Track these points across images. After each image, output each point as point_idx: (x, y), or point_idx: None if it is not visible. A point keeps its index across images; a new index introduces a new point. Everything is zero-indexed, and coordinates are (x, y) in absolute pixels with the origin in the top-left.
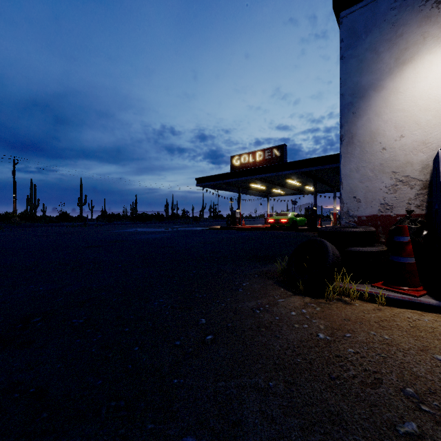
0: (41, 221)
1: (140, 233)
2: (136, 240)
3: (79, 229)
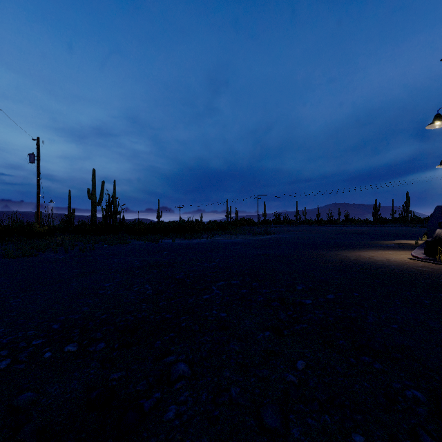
0: None
1: None
2: None
3: None
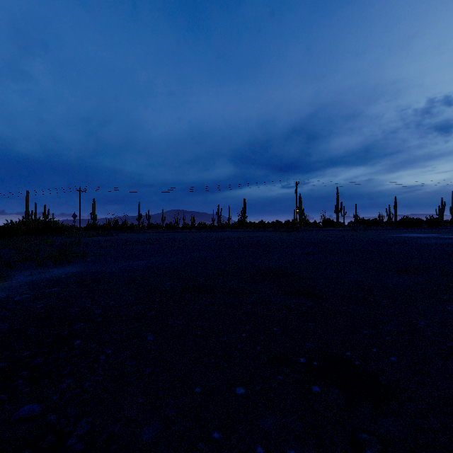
0: (313, 226)
1: (421, 238)
2: (422, 243)
3: (351, 233)
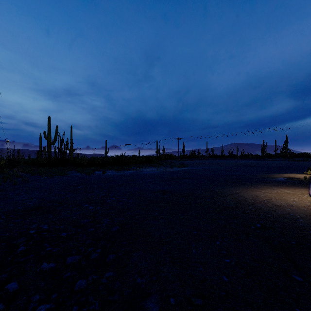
0: None
1: None
2: None
3: None
